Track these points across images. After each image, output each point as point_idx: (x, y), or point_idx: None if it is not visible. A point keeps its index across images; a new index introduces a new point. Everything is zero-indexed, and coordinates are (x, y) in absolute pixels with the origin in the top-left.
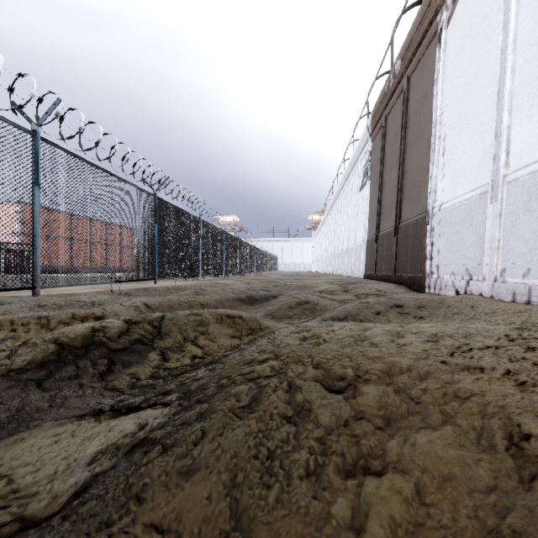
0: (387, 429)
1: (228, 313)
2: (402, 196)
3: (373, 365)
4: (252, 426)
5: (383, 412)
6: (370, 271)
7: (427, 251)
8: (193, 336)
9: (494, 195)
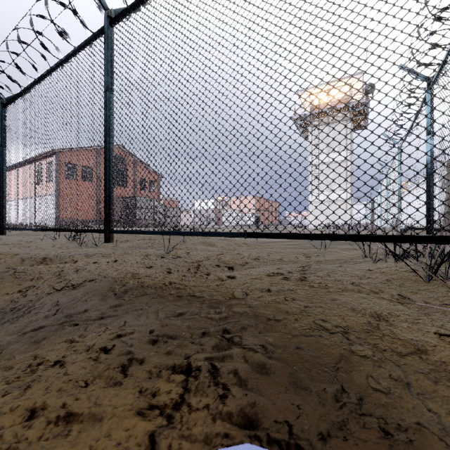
0: None
1: None
2: None
3: None
4: None
5: None
6: (445, 224)
7: None
8: None
9: None
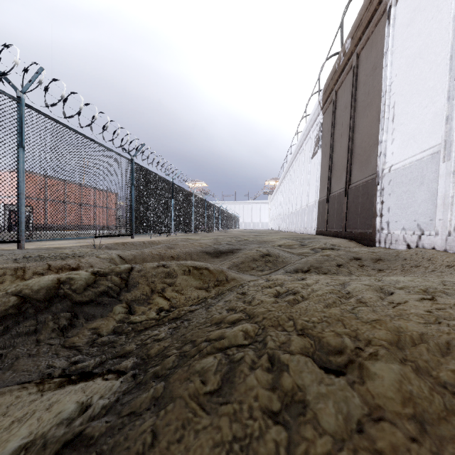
0: (424, 442)
1: (195, 266)
2: (352, 160)
3: (375, 332)
4: (224, 431)
5: (412, 410)
6: (321, 228)
7: (377, 209)
8: (161, 288)
9: (447, 154)
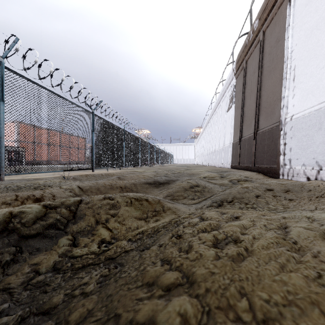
0: None
1: (136, 197)
2: (259, 112)
3: None
4: None
5: None
6: (235, 163)
7: (281, 149)
8: (105, 219)
9: None
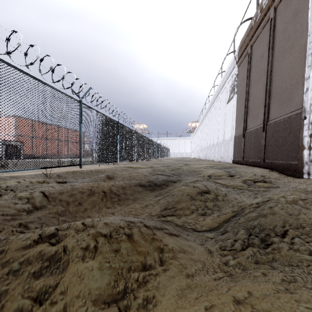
0: None
1: (109, 233)
2: (270, 100)
3: None
4: None
5: None
6: (238, 158)
7: (305, 142)
8: None
9: None
